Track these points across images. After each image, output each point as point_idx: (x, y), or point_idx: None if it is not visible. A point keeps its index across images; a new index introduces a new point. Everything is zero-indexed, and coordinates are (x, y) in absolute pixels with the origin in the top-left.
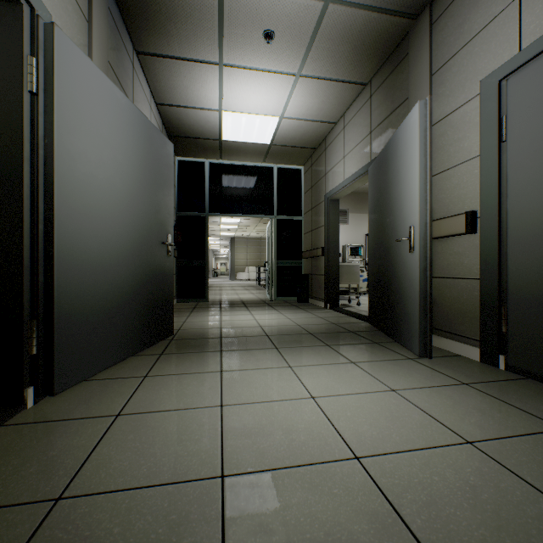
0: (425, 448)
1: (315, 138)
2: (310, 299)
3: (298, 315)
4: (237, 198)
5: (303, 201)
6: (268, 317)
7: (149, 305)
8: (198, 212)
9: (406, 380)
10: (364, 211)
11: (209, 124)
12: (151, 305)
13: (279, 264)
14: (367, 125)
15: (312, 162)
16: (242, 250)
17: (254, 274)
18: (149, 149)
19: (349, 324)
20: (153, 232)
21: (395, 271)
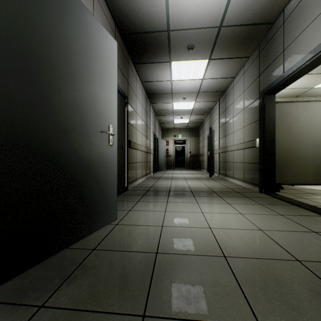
0: (179, 202)
1: None
2: None
3: None
4: None
5: None
6: None
7: None
8: None
9: (151, 213)
10: None
11: None
12: None
13: None
14: None
15: None
16: None
17: None
18: None
19: None
20: None
21: (85, 159)
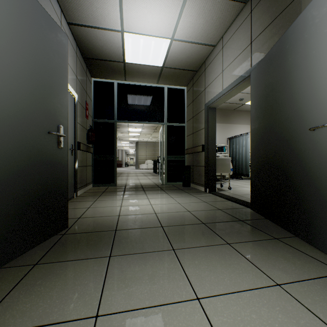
0: None
1: (197, 61)
2: (191, 184)
3: (185, 199)
4: (138, 110)
5: (186, 112)
6: (161, 202)
7: (26, 203)
8: (108, 119)
9: None
10: (226, 122)
11: (114, 46)
12: (29, 202)
13: (168, 158)
14: (247, 38)
15: (193, 82)
16: (143, 150)
17: (151, 165)
18: (26, 22)
19: (233, 210)
20: (33, 118)
21: (300, 163)
